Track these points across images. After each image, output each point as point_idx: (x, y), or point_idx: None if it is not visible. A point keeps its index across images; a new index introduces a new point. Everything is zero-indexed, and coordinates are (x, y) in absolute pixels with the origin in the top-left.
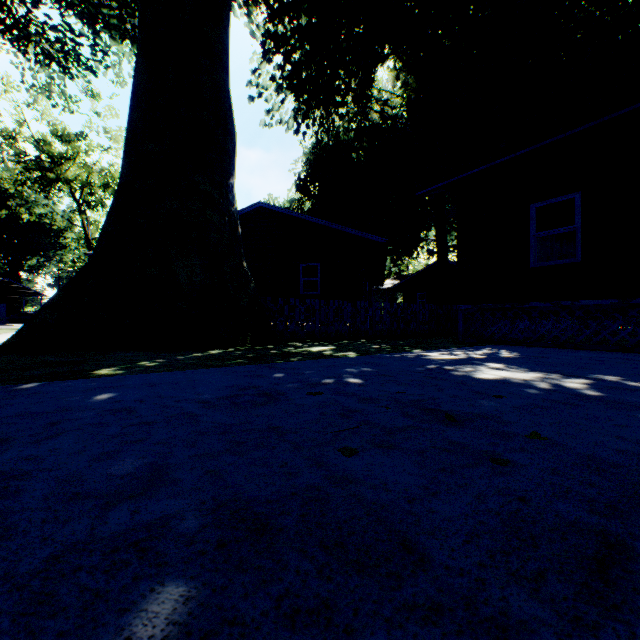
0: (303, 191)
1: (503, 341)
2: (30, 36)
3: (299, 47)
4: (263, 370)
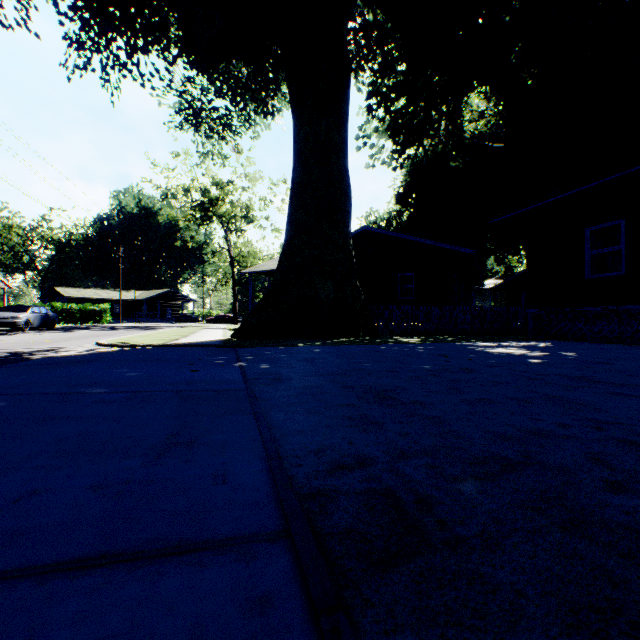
0: (401, 204)
1: (564, 338)
2: (202, 120)
3: (396, 100)
4: (375, 346)
